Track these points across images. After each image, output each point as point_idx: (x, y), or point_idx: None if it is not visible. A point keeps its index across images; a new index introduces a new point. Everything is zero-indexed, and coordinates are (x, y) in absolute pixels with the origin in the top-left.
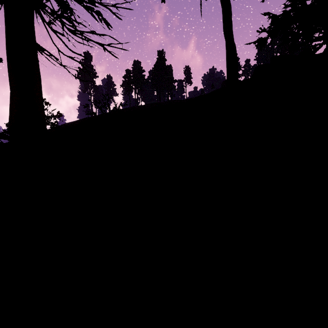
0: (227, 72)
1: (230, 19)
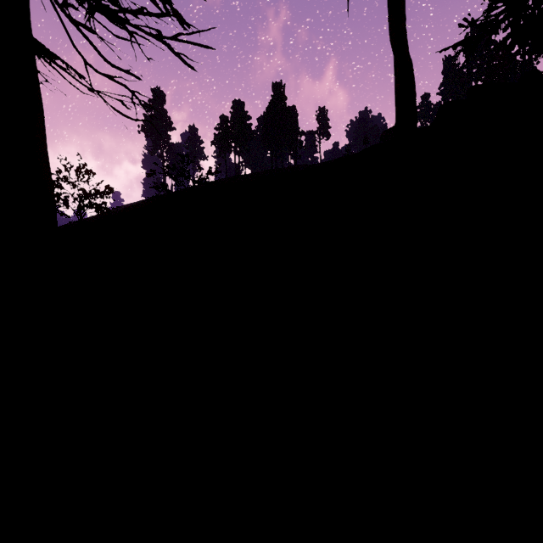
0: (396, 109)
1: (403, 14)
